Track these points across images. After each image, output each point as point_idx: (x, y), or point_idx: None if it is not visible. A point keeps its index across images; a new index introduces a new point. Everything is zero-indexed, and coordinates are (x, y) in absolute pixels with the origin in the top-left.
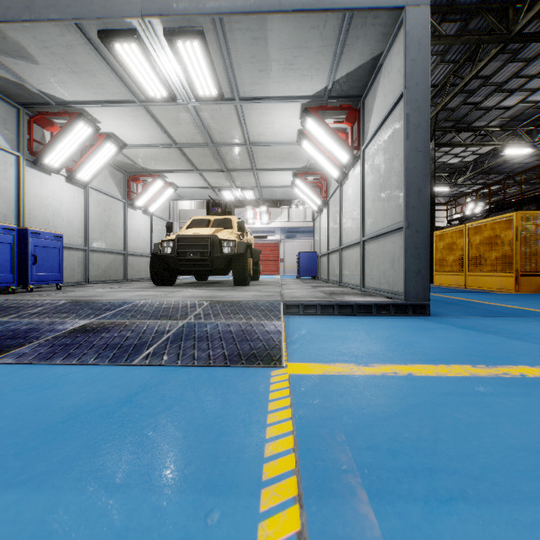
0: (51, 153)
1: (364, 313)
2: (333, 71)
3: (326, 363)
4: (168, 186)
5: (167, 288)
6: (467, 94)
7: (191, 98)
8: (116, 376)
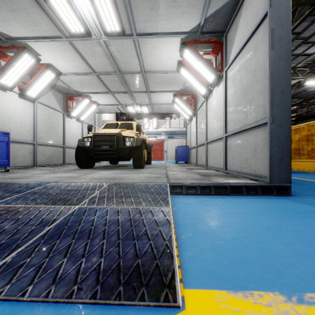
0: (5, 76)
1: (236, 193)
2: (206, 8)
3: (238, 290)
4: (92, 103)
5: (85, 171)
6: None
7: (101, 34)
8: None
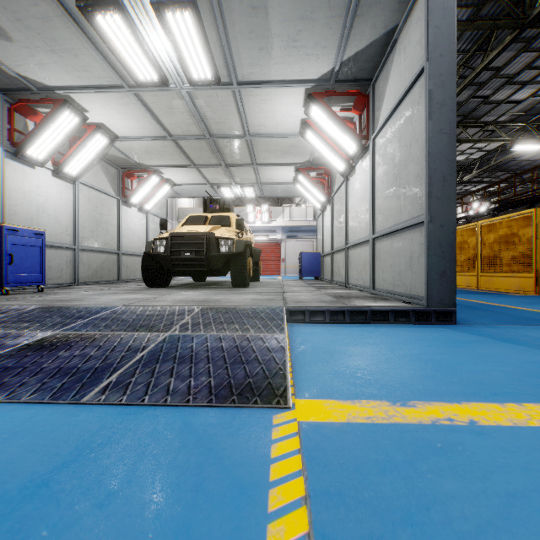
0: (34, 144)
1: (379, 321)
2: (341, 49)
3: (348, 399)
4: (164, 182)
5: (159, 291)
6: (477, 86)
7: (184, 82)
8: (49, 426)
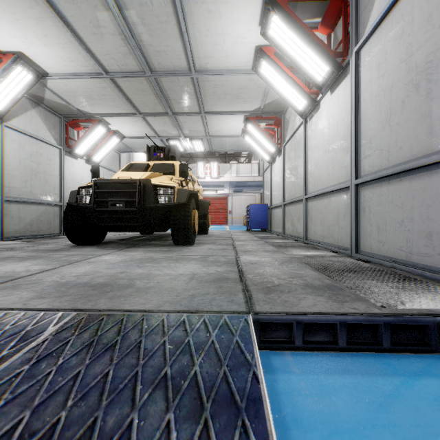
0: None
1: None
2: None
3: None
4: (112, 134)
5: (76, 252)
6: None
7: None
8: None
